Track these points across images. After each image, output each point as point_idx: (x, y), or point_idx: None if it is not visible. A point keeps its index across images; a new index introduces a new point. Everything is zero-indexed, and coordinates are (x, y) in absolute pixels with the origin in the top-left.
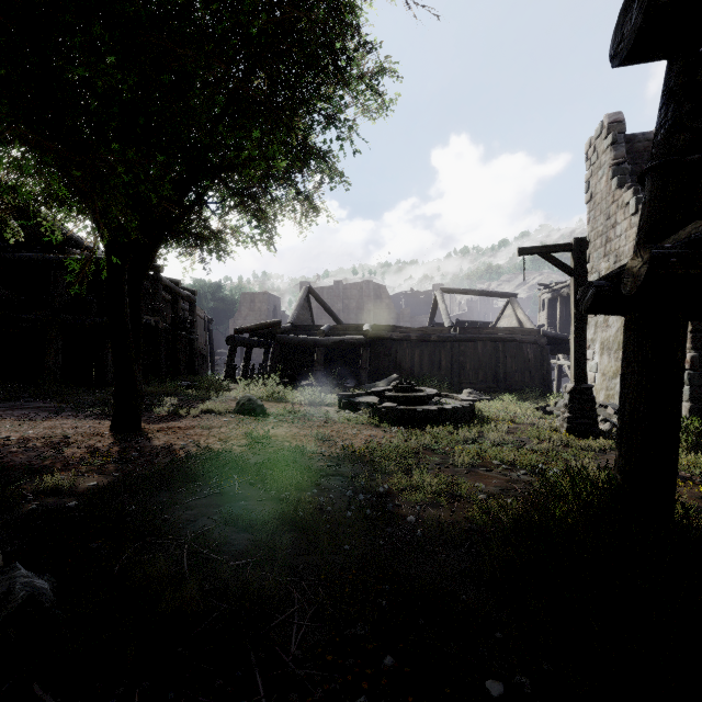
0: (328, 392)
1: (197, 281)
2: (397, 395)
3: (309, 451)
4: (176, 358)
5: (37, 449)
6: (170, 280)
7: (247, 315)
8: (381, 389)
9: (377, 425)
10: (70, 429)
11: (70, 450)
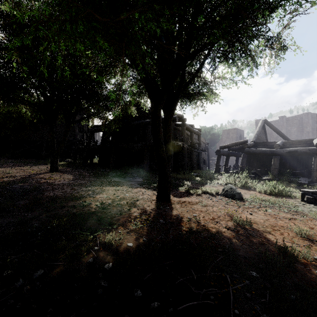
0: (285, 185)
1: (202, 127)
2: None
3: (301, 256)
4: (191, 161)
5: (123, 205)
6: (189, 125)
7: (225, 140)
8: None
9: None
10: (141, 195)
11: (134, 209)
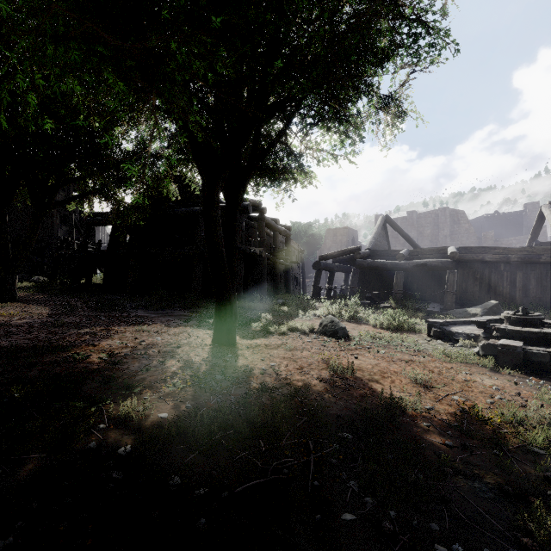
0: (410, 315)
1: (294, 223)
2: (517, 329)
3: (410, 406)
4: (275, 280)
5: (152, 356)
6: (271, 219)
7: (330, 246)
8: (485, 319)
9: (493, 367)
10: (185, 338)
11: (172, 361)
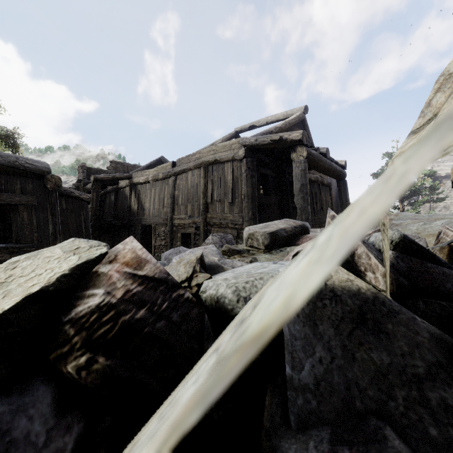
0: None
1: None
2: None
3: None
4: None
5: None
6: None
7: None
8: None
9: None
10: None
11: None
